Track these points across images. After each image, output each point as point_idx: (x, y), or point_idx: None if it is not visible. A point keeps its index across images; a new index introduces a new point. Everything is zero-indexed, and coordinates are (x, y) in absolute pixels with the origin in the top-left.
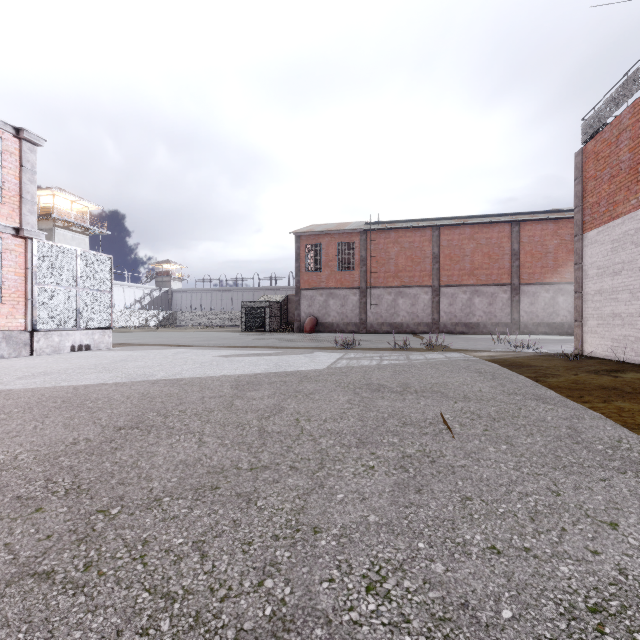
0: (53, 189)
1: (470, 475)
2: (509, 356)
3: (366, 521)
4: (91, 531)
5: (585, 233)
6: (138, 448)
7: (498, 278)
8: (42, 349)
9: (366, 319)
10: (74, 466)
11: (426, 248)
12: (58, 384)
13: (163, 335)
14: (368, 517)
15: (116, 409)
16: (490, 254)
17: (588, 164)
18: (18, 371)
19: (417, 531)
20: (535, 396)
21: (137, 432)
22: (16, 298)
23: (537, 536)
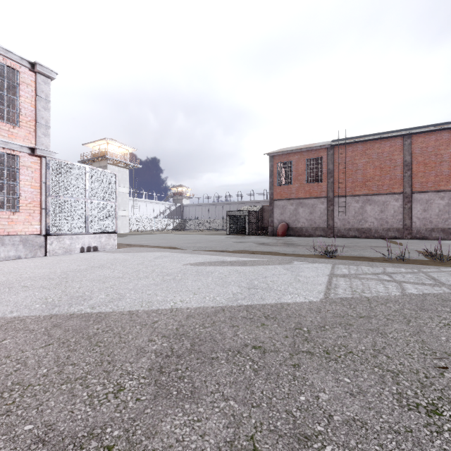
0: (106, 139)
1: None
2: None
3: None
4: None
5: None
6: None
7: None
8: (55, 250)
9: (333, 225)
10: None
11: (396, 157)
12: None
13: (168, 237)
14: None
15: None
16: None
17: None
18: None
19: None
20: None
21: None
22: (32, 207)
23: None
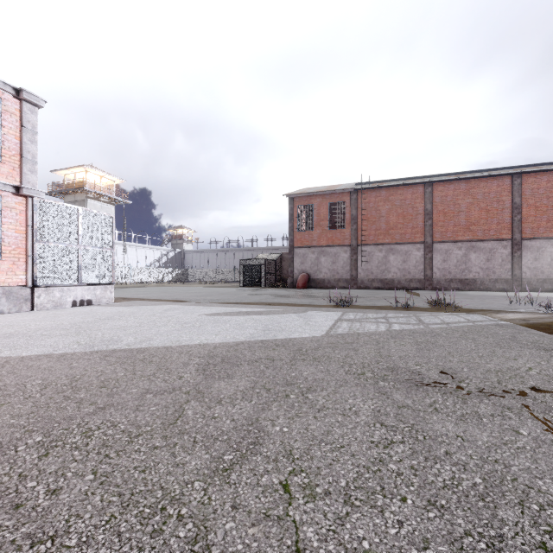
0: (85, 166)
1: None
2: (548, 320)
3: None
4: None
5: None
6: None
7: (497, 233)
8: (43, 304)
9: (357, 275)
10: None
11: (418, 205)
12: None
13: (170, 290)
14: None
15: None
16: (488, 209)
17: None
18: None
19: None
20: None
21: None
22: (16, 255)
23: None
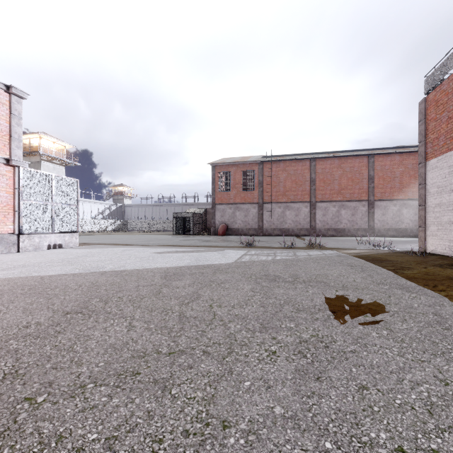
0: (40, 133)
1: (361, 361)
2: (370, 253)
3: (272, 413)
4: (12, 423)
5: (427, 161)
6: (77, 332)
7: (359, 196)
8: (26, 247)
9: (262, 225)
10: (19, 349)
11: (306, 174)
12: (30, 274)
13: (117, 237)
14: (274, 409)
15: (68, 296)
16: (353, 178)
17: (430, 109)
18: (4, 264)
19: (322, 427)
20: (399, 285)
21: (80, 316)
22: (7, 210)
23: (441, 435)
